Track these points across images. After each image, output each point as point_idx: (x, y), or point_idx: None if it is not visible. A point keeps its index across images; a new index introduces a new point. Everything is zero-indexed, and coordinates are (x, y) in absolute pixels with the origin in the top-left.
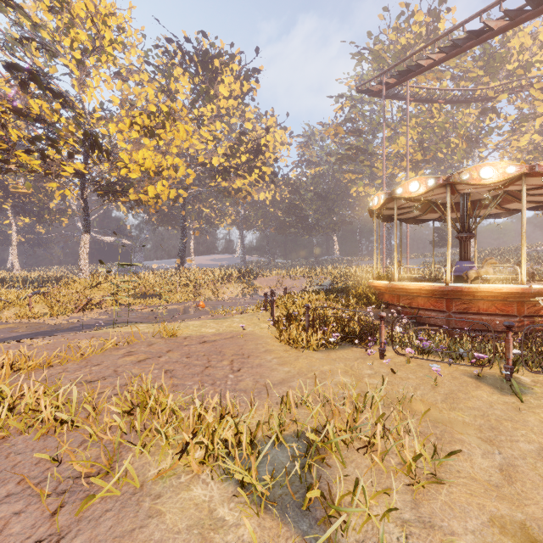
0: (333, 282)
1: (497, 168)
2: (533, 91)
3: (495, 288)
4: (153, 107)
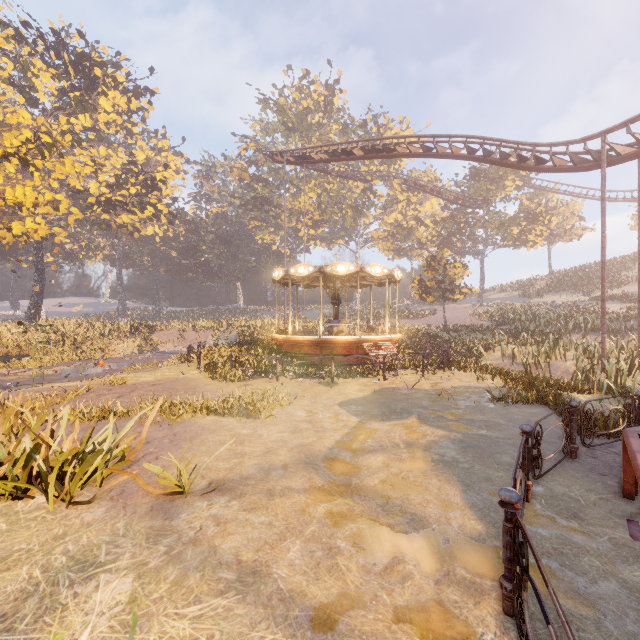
0: (241, 335)
1: (345, 266)
2: (395, 183)
3: (344, 339)
4: (28, 131)
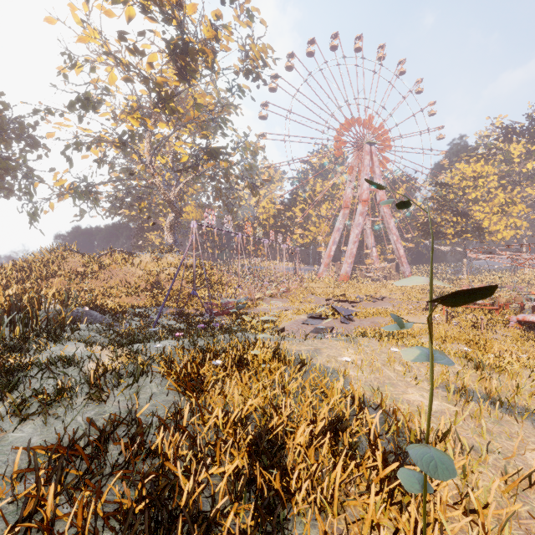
0: None
1: None
2: None
3: None
4: (502, 199)
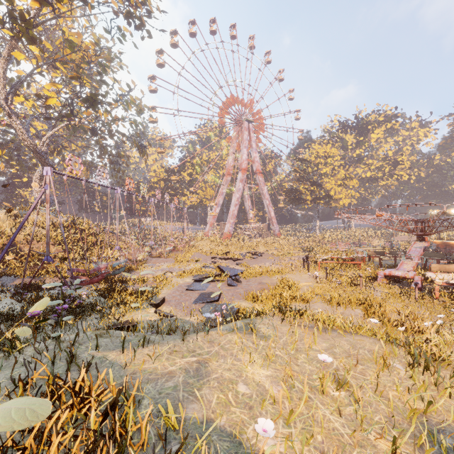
0: None
1: None
2: None
3: None
4: (343, 175)
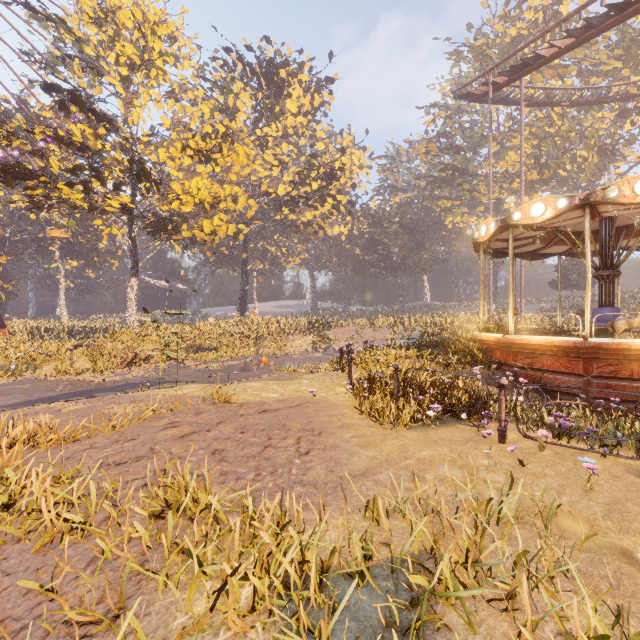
0: (425, 334)
1: None
2: None
3: None
4: (209, 127)
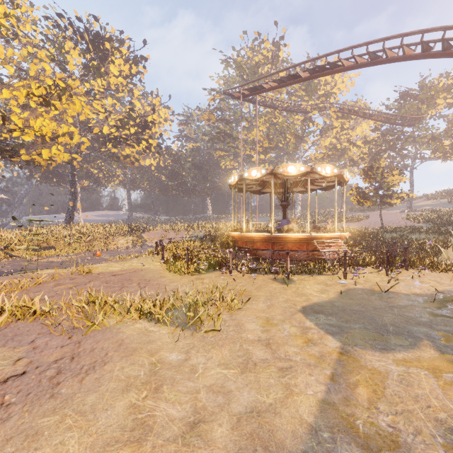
0: (206, 234)
1: (296, 167)
2: (331, 112)
3: (295, 236)
4: (49, 80)
